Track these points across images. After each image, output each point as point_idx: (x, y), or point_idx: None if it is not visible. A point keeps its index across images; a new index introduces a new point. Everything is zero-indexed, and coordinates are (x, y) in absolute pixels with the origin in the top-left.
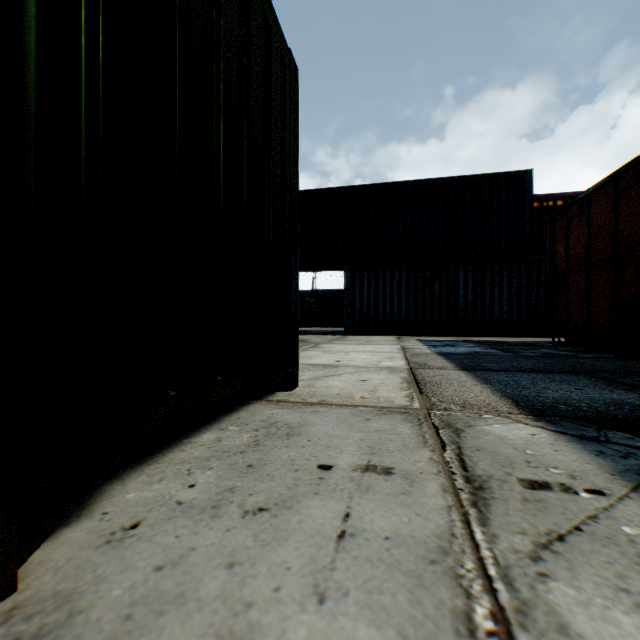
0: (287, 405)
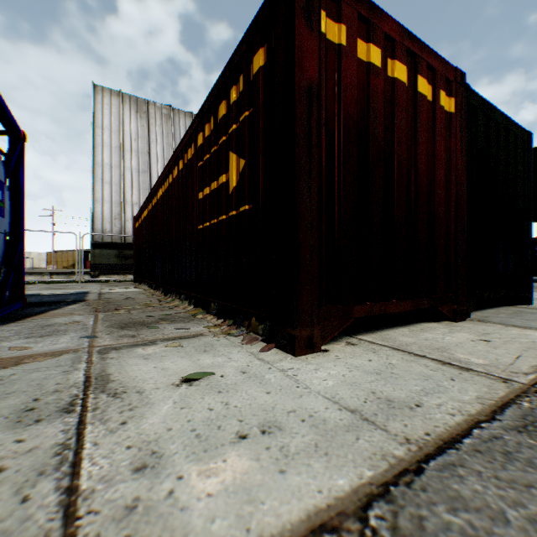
0: (526, 308)
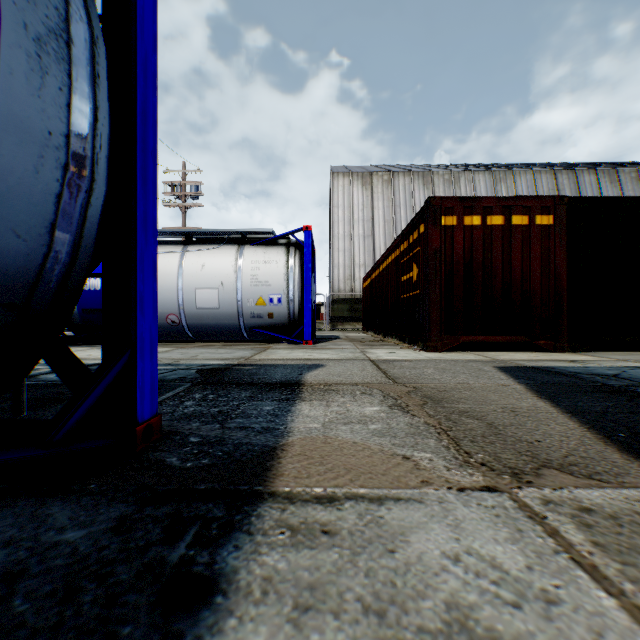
0: None
